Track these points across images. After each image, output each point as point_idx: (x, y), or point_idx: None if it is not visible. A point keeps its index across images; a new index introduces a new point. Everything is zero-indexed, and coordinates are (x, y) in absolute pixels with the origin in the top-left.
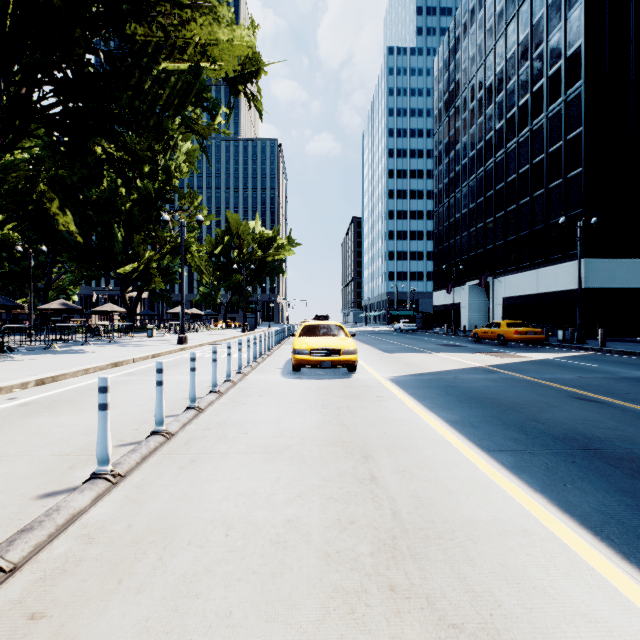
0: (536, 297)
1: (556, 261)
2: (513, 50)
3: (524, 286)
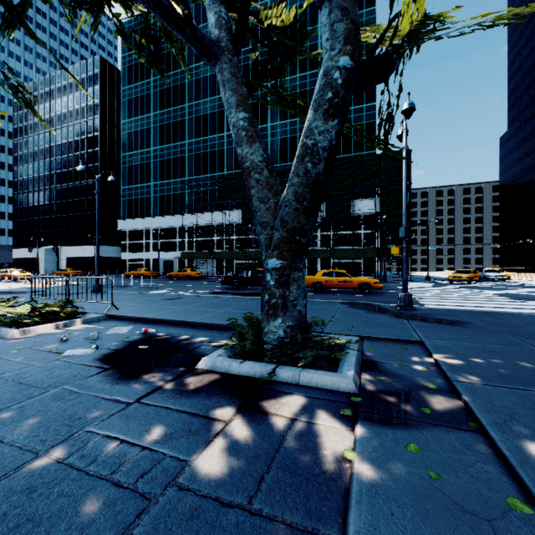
0: (83, 258)
1: (91, 244)
2: (72, 140)
3: (77, 253)
